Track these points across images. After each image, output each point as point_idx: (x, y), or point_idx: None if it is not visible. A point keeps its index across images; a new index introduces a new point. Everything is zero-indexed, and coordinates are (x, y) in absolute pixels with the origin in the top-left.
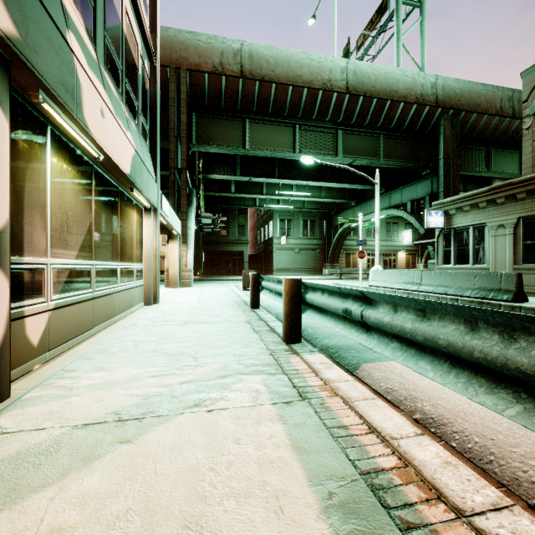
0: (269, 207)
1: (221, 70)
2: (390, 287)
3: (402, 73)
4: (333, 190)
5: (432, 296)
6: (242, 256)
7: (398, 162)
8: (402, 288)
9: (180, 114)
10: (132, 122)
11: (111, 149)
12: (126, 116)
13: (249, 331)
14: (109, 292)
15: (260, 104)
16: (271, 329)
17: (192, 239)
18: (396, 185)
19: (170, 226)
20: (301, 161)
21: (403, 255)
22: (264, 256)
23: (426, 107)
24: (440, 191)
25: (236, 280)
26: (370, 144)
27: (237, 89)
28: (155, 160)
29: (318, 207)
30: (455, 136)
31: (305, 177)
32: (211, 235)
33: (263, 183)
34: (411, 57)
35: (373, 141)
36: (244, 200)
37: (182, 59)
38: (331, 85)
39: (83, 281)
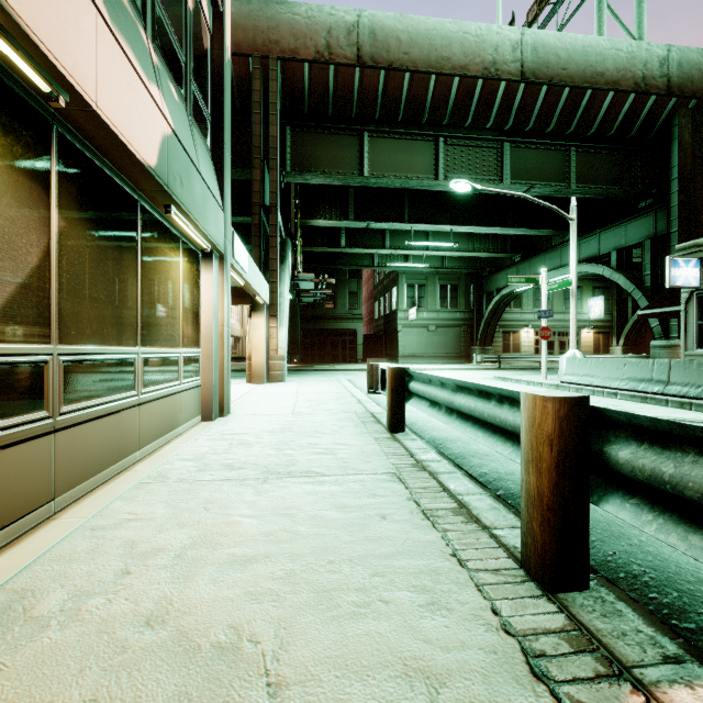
0: (393, 267)
1: (327, 57)
2: (604, 385)
3: (611, 44)
4: (488, 239)
5: (699, 404)
6: (354, 336)
7: (599, 189)
8: (629, 389)
9: (268, 130)
10: (170, 84)
11: (91, 85)
12: (153, 60)
13: (410, 513)
14: (112, 410)
15: (386, 106)
16: (460, 507)
17: (286, 311)
18: (588, 229)
19: (250, 289)
20: (442, 197)
21: (589, 334)
22: (385, 336)
23: (651, 97)
24: (672, 230)
25: (348, 370)
26: (555, 162)
27: (352, 84)
28: (220, 172)
29: (464, 266)
30: (698, 142)
31: (449, 220)
32: (312, 307)
33: (386, 232)
34: (621, 23)
35: (559, 158)
36: (358, 258)
37: (271, 44)
38: (496, 70)
39: (11, 394)
